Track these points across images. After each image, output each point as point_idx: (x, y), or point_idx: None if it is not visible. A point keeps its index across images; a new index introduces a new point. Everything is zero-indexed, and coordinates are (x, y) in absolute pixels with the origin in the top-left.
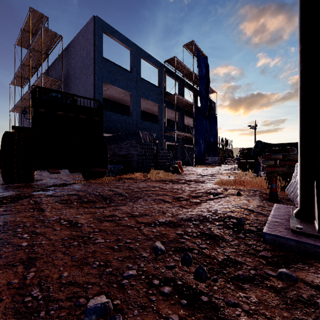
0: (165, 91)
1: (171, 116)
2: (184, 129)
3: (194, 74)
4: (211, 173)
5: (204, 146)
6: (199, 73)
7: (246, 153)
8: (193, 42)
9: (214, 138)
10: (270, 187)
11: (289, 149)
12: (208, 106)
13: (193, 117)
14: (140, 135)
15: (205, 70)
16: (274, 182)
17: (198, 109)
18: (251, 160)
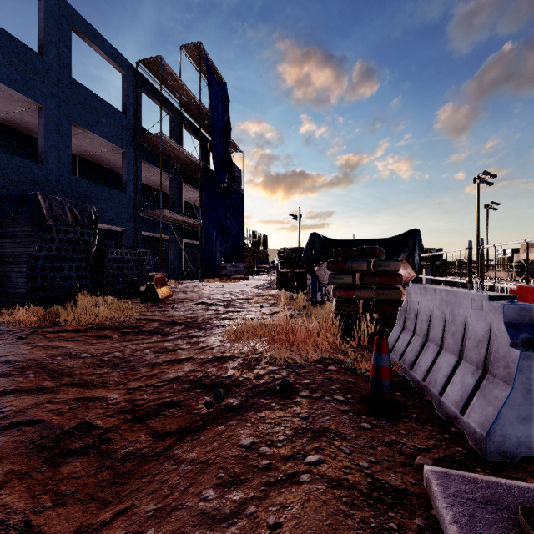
0: (139, 125)
1: (158, 182)
2: (186, 211)
3: (203, 108)
4: (228, 299)
5: (221, 243)
6: (212, 108)
7: (290, 258)
8: (200, 46)
9: (239, 231)
10: (374, 365)
11: (377, 250)
12: (229, 172)
13: (200, 187)
14: (39, 205)
15: (223, 105)
16: (385, 350)
17: (210, 174)
18: (298, 269)
